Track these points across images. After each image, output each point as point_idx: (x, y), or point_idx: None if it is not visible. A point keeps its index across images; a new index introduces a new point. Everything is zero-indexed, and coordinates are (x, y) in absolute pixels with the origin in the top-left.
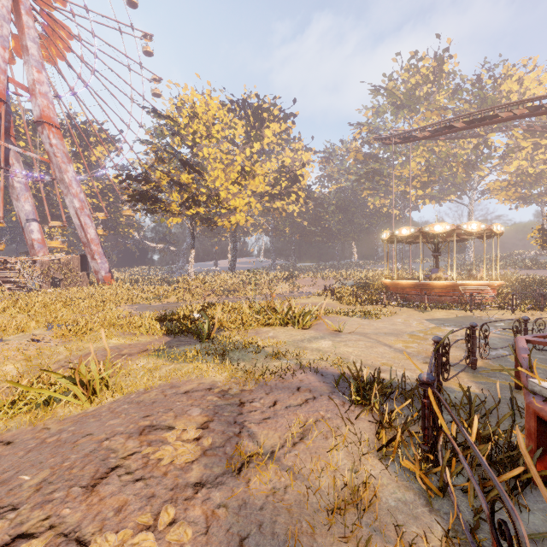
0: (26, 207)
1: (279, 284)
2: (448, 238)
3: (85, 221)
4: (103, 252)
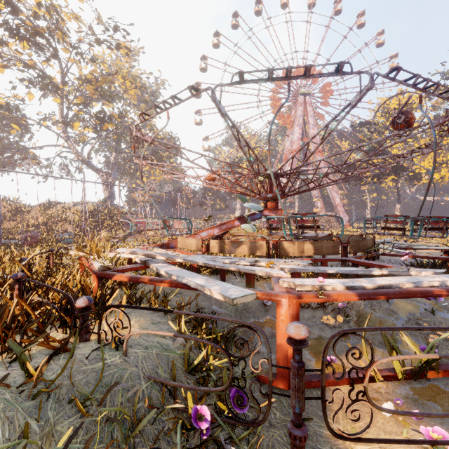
0: (314, 191)
1: None
2: None
3: (334, 195)
4: (345, 210)
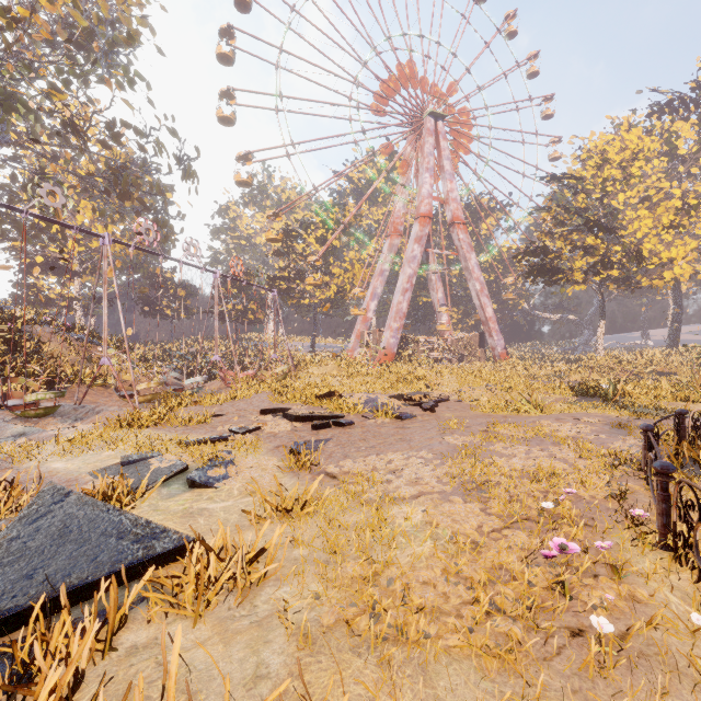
0: (438, 295)
1: None
2: None
3: (484, 302)
4: (499, 329)
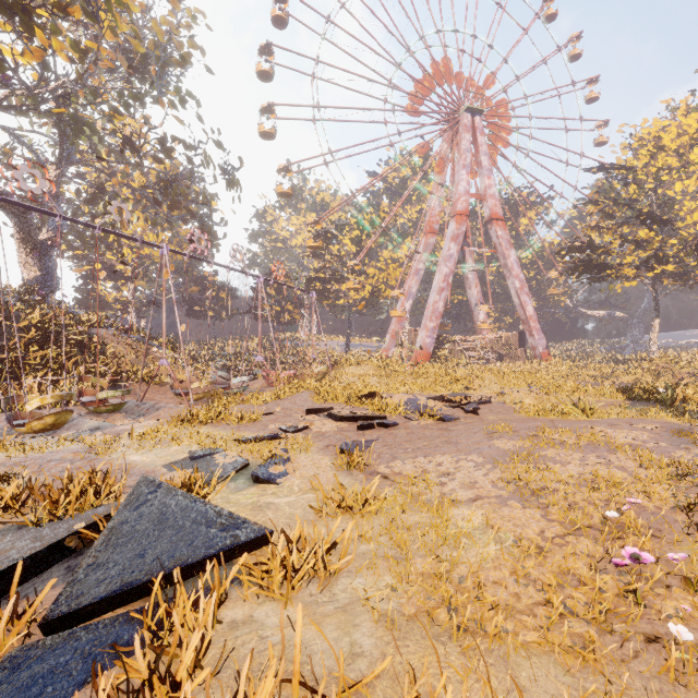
0: (475, 293)
1: None
2: None
3: (524, 300)
4: (540, 328)
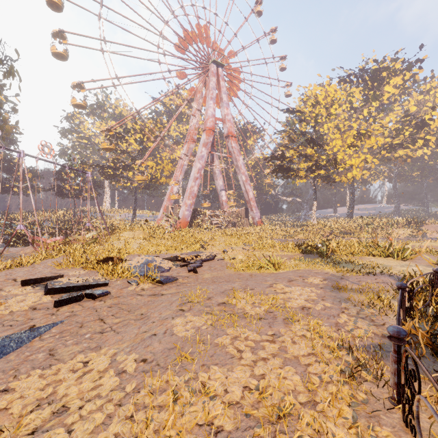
0: (220, 183)
1: (399, 229)
2: None
3: (248, 188)
4: (257, 206)
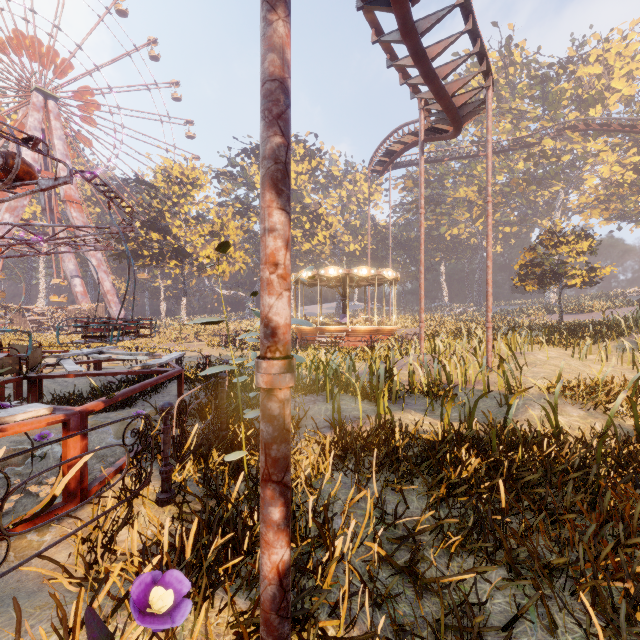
0: (70, 266)
1: None
2: (371, 281)
3: (102, 276)
4: (119, 301)
